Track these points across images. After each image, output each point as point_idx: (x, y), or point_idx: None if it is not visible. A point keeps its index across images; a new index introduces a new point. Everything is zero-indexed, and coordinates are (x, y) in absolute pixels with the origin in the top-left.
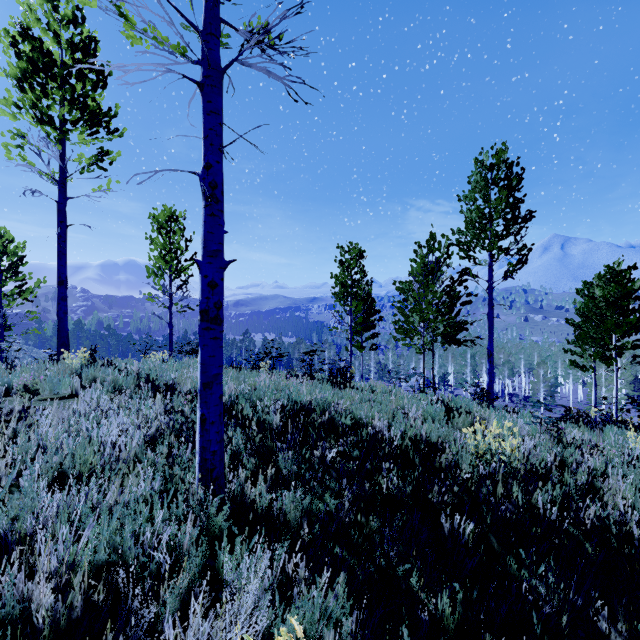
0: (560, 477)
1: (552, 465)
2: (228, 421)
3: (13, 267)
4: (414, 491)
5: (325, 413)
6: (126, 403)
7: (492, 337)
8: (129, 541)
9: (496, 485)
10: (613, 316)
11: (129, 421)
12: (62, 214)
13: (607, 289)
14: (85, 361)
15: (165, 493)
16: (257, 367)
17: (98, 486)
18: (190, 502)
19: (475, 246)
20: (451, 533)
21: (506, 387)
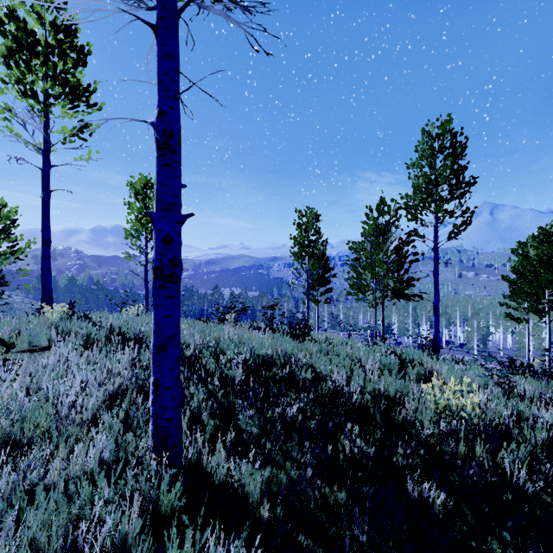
0: (520, 434)
1: (509, 420)
2: (191, 376)
3: (6, 229)
4: (377, 452)
5: (286, 366)
6: (94, 357)
7: (438, 292)
8: (62, 534)
9: (457, 443)
10: (546, 273)
11: (92, 377)
12: (46, 180)
13: (541, 249)
14: (64, 315)
15: (114, 466)
16: (223, 319)
17: (44, 456)
18: (140, 477)
19: (422, 209)
20: (418, 500)
21: (443, 335)
